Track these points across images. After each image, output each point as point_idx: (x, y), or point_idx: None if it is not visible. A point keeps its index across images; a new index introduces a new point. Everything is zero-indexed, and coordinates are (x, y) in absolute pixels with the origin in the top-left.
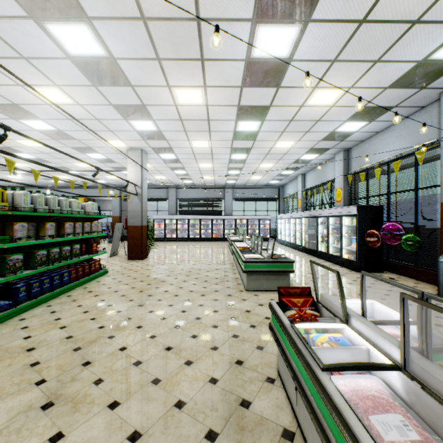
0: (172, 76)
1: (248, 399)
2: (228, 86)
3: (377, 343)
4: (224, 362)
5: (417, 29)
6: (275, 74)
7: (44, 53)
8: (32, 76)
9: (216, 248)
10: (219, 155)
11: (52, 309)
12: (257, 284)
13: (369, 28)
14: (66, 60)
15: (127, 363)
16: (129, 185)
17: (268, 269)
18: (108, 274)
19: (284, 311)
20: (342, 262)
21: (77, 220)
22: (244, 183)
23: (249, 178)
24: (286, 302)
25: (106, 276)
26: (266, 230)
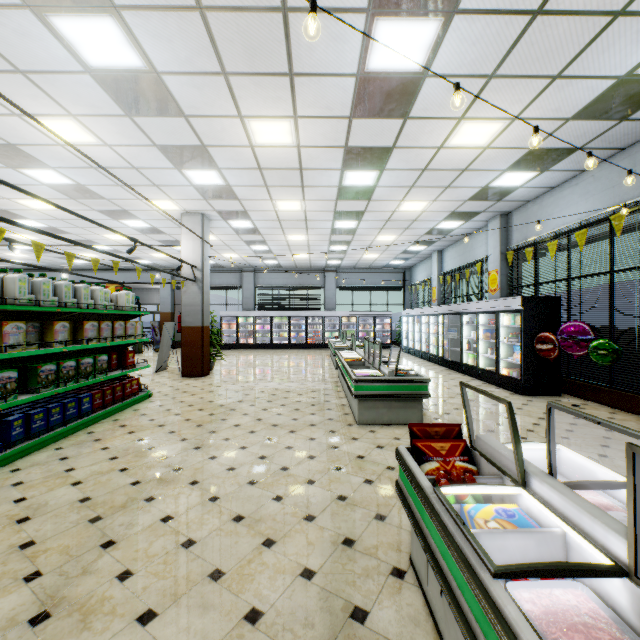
0: (245, 101)
1: (364, 606)
2: (330, 117)
3: (580, 524)
4: (325, 541)
5: (621, 25)
6: (402, 97)
7: (50, 64)
8: (35, 101)
9: (312, 360)
10: (317, 222)
11: (63, 454)
12: (373, 415)
13: (547, 23)
14: (84, 75)
15: (171, 544)
16: (183, 266)
17: (390, 392)
18: (151, 399)
19: (420, 463)
20: (499, 381)
21: (105, 318)
22: (353, 263)
23: (361, 256)
24: (422, 449)
25: (148, 402)
26: (386, 332)
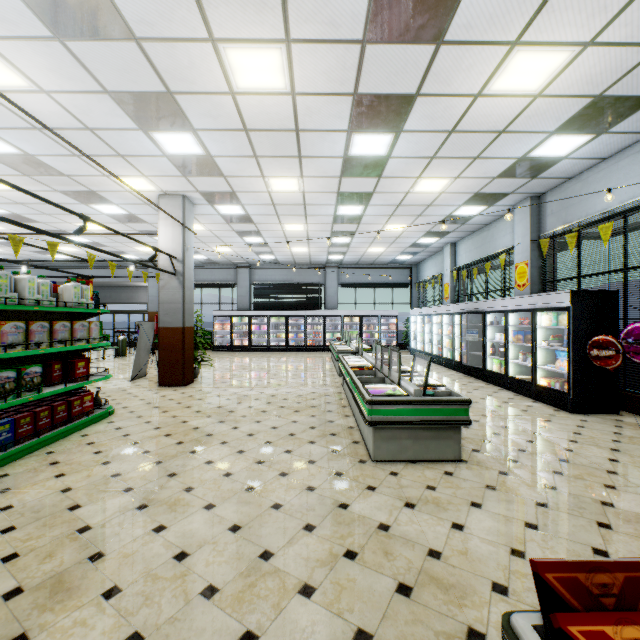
0: (216, 9)
1: None
2: (335, 41)
3: None
4: None
5: None
6: (438, 2)
7: None
8: None
9: (312, 364)
10: (317, 207)
11: None
12: (394, 448)
13: None
14: None
15: None
16: (161, 257)
17: (417, 418)
18: (111, 417)
19: None
20: (536, 393)
21: (49, 317)
22: (357, 259)
23: (365, 250)
24: None
25: (105, 422)
26: (391, 333)
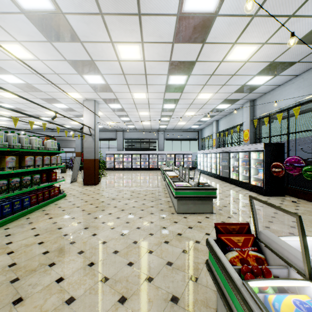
0: (114, 32)
1: None
2: (161, 42)
3: None
4: (159, 299)
5: None
6: (202, 29)
7: (0, 7)
8: None
9: (152, 176)
10: (154, 105)
11: (8, 232)
12: (185, 208)
13: None
14: (20, 15)
15: (59, 301)
16: (84, 127)
17: (195, 195)
18: (65, 197)
19: (225, 252)
20: (250, 187)
21: (40, 154)
22: (173, 127)
23: (176, 123)
24: (225, 241)
25: (63, 199)
26: (189, 162)
